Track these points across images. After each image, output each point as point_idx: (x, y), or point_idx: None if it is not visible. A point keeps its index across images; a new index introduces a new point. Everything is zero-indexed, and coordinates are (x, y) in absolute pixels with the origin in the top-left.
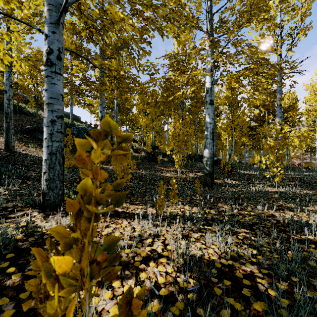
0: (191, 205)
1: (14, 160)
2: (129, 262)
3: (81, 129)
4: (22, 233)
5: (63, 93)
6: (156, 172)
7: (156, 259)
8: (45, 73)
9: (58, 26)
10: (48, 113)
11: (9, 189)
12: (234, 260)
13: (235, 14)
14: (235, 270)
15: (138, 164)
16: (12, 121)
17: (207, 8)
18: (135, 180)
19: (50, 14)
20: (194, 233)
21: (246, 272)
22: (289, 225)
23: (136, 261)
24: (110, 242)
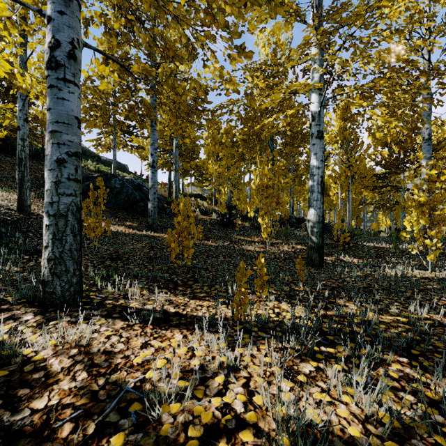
0: (291, 301)
1: (27, 226)
2: (175, 439)
3: (126, 181)
4: None
5: (79, 116)
6: (232, 244)
7: (231, 434)
8: (49, 81)
9: (69, 2)
10: (52, 148)
11: (6, 271)
12: (398, 440)
13: None
14: None
15: (207, 232)
16: (27, 170)
17: None
18: (201, 255)
19: None
20: (304, 362)
21: None
22: None
23: (190, 437)
24: None
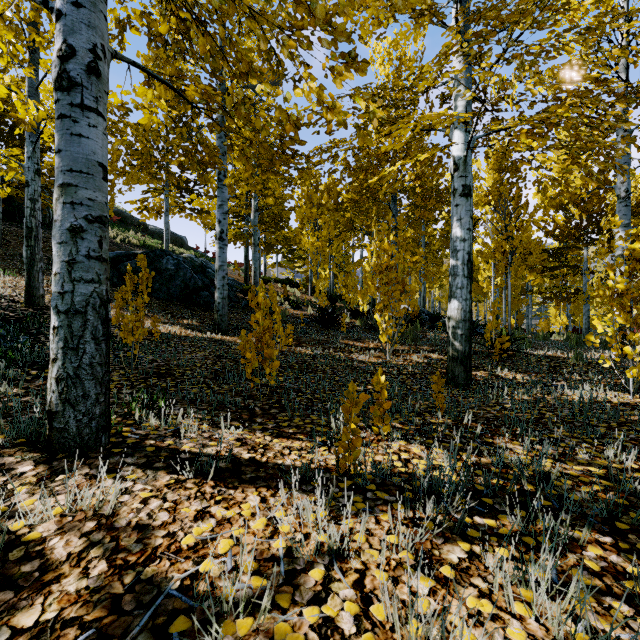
0: (426, 441)
1: (38, 326)
2: None
3: (183, 260)
4: None
5: (104, 162)
6: (337, 352)
7: None
8: (59, 109)
9: None
10: (64, 211)
11: (1, 393)
12: None
13: None
14: None
15: (300, 334)
16: (39, 245)
17: None
18: (291, 369)
19: None
20: (449, 542)
21: None
22: None
23: None
24: None
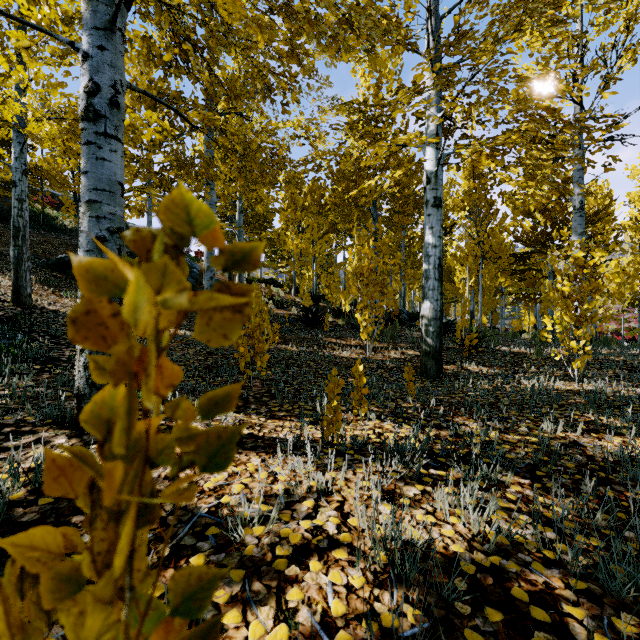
0: (397, 420)
1: (29, 324)
2: (261, 559)
3: None
4: (27, 486)
5: (122, 181)
6: (321, 349)
7: (324, 552)
8: (84, 136)
9: (111, 34)
10: (90, 223)
11: (13, 385)
12: (504, 555)
13: (491, 11)
14: (508, 581)
15: (285, 332)
16: (27, 244)
17: (428, 4)
18: (279, 364)
19: (94, 8)
20: (408, 485)
21: (535, 587)
22: (617, 468)
23: (278, 556)
24: (191, 588)
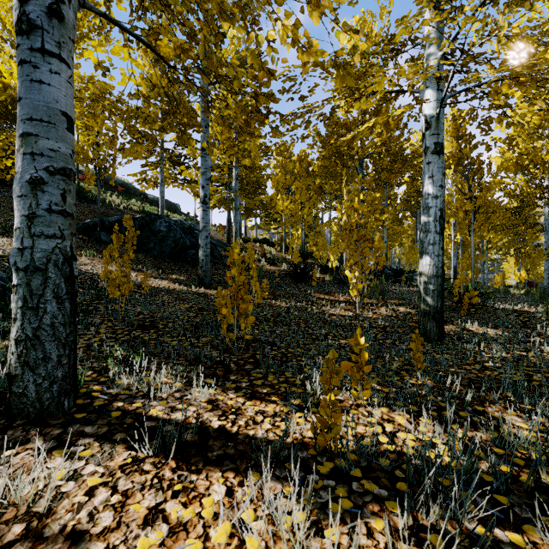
0: (410, 408)
1: None
2: None
3: (174, 222)
4: None
5: (70, 113)
6: (309, 305)
7: None
8: (19, 55)
9: None
10: (24, 162)
11: None
12: None
13: None
14: None
15: (275, 288)
16: None
17: None
18: (267, 322)
19: None
20: None
21: None
22: None
23: None
24: None
